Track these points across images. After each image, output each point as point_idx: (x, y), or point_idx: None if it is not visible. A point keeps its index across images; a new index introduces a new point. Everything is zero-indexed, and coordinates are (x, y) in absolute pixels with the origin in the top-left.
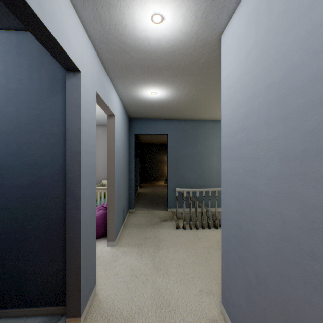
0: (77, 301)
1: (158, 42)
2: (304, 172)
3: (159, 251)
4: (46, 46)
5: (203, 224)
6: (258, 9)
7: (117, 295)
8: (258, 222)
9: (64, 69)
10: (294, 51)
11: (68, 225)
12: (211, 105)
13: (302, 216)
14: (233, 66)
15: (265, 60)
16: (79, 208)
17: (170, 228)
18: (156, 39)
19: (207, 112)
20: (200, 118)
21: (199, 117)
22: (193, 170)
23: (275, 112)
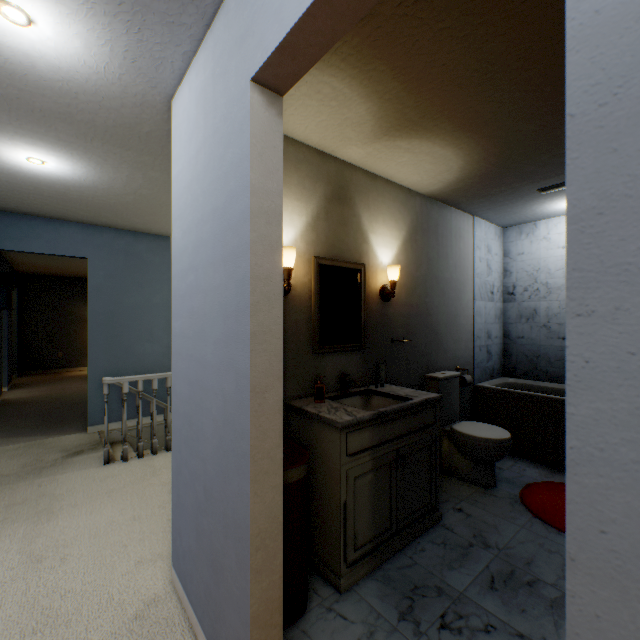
0: None
1: (28, 59)
2: (238, 332)
3: (50, 521)
4: None
5: (169, 441)
6: (207, 93)
7: None
8: (206, 409)
9: None
10: (232, 175)
11: None
12: None
13: (237, 388)
14: (185, 163)
15: (212, 172)
16: None
17: (90, 467)
18: (19, 52)
19: None
20: (169, 234)
21: (166, 232)
22: (153, 337)
23: (220, 250)
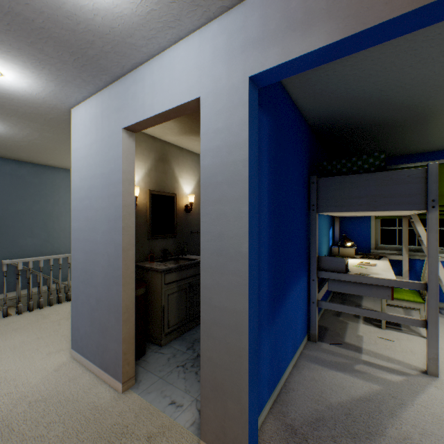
0: None
1: None
2: (116, 227)
3: None
4: None
5: (51, 300)
6: (98, 120)
7: None
8: (97, 263)
9: None
10: (113, 162)
11: None
12: (63, 154)
13: (115, 250)
14: (82, 145)
15: (101, 156)
16: None
17: None
18: None
19: (58, 159)
20: (46, 164)
21: (45, 162)
22: (33, 234)
23: (106, 192)
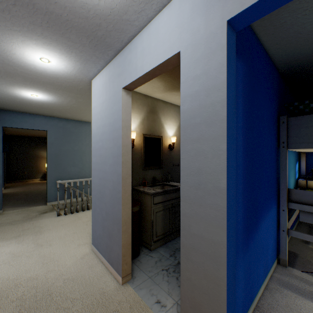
0: None
1: (44, 69)
2: (118, 162)
3: (41, 234)
4: None
5: (83, 207)
6: (106, 85)
7: (0, 272)
8: (106, 187)
9: None
10: (116, 114)
11: None
12: (90, 112)
13: (117, 178)
14: (98, 104)
15: (108, 111)
16: None
17: (52, 217)
18: (42, 68)
19: (87, 116)
20: (82, 120)
21: (81, 119)
22: (74, 164)
23: (111, 136)
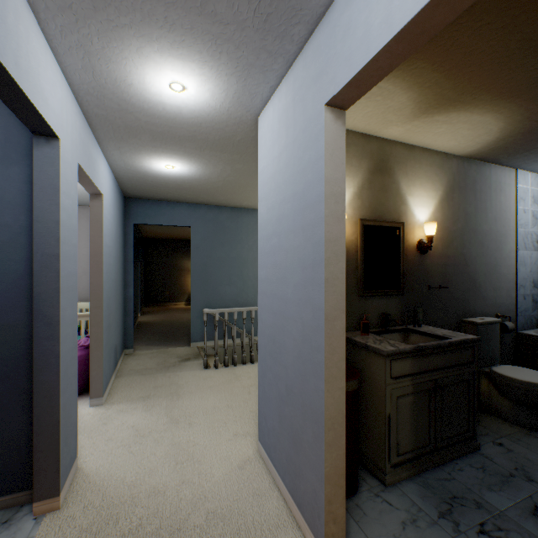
0: (54, 473)
1: (178, 109)
2: (314, 279)
3: (179, 400)
4: (11, 106)
5: (244, 358)
6: (288, 113)
7: (115, 463)
8: (287, 332)
9: (32, 132)
10: (309, 170)
11: (37, 364)
12: (255, 190)
13: (313, 317)
14: (269, 161)
15: (292, 168)
16: (57, 337)
17: (196, 370)
18: (175, 106)
19: (250, 198)
20: (241, 206)
21: (240, 204)
22: (230, 282)
23: (298, 222)
